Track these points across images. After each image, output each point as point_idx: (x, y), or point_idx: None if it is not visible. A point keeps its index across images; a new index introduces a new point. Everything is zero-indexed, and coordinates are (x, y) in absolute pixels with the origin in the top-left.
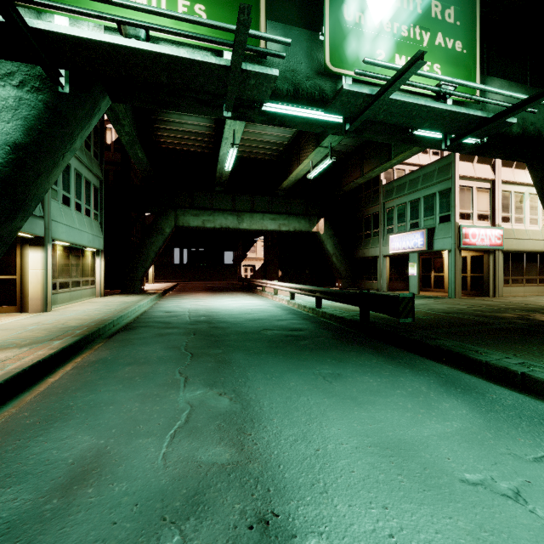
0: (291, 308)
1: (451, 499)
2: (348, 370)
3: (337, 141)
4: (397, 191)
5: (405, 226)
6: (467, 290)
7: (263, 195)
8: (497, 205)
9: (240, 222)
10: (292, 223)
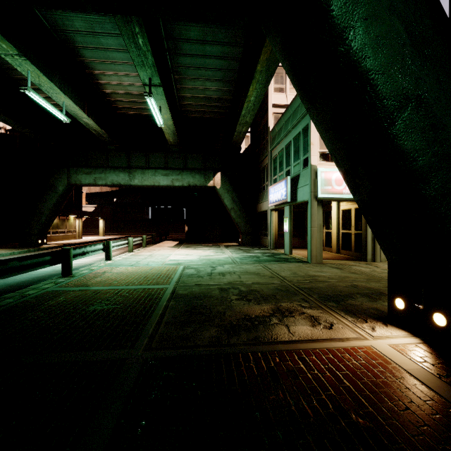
0: (57, 274)
1: None
2: None
3: (155, 75)
4: (277, 136)
5: (282, 175)
6: (351, 250)
7: (159, 152)
8: None
9: (131, 178)
10: (186, 178)
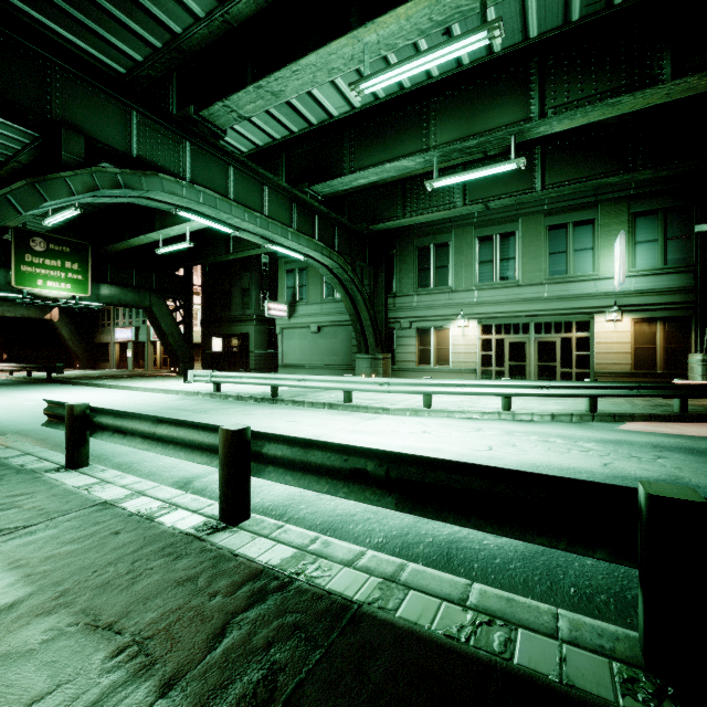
0: (7, 379)
1: (22, 389)
2: (19, 386)
3: None
4: None
5: (126, 323)
6: (168, 366)
7: None
8: (179, 316)
9: None
10: (20, 310)
